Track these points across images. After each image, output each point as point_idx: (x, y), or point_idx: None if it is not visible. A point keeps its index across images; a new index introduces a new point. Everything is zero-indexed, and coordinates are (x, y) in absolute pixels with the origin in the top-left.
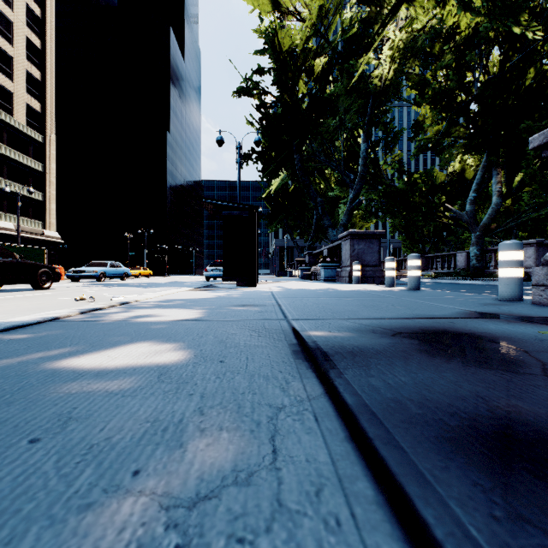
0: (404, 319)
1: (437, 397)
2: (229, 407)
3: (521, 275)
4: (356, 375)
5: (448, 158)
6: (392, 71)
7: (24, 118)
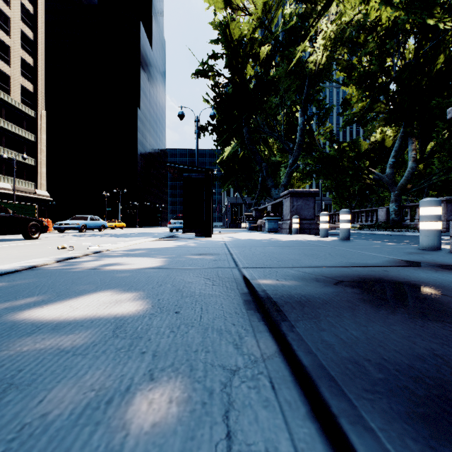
0: (342, 268)
1: (394, 356)
2: (181, 369)
3: (440, 227)
4: (308, 328)
5: (371, 130)
6: (325, 57)
7: (19, 97)
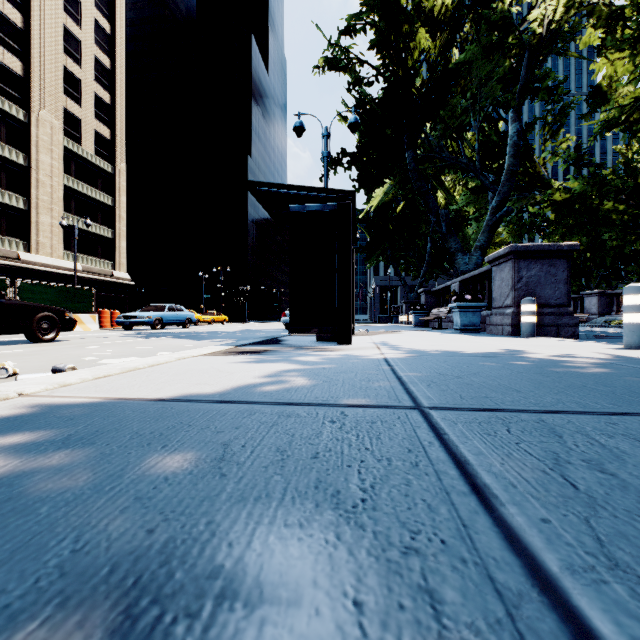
0: None
1: None
2: None
3: None
4: None
5: None
6: (563, 4)
7: (93, 147)
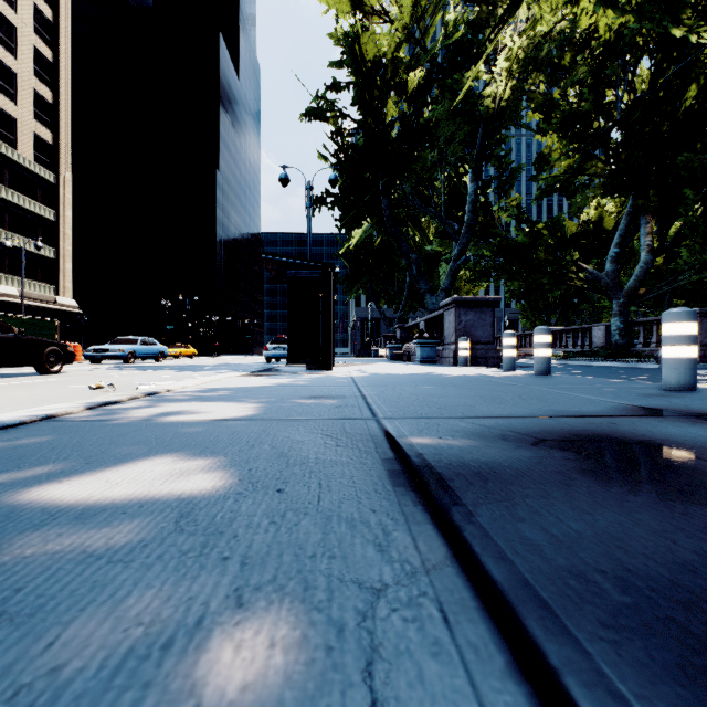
0: (543, 418)
1: (644, 566)
2: (289, 587)
3: (694, 355)
4: (496, 518)
5: (581, 203)
6: (509, 88)
7: (31, 152)
